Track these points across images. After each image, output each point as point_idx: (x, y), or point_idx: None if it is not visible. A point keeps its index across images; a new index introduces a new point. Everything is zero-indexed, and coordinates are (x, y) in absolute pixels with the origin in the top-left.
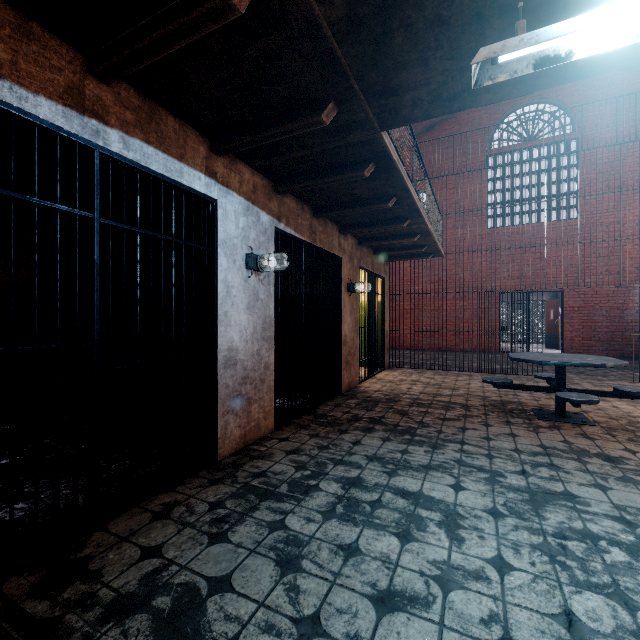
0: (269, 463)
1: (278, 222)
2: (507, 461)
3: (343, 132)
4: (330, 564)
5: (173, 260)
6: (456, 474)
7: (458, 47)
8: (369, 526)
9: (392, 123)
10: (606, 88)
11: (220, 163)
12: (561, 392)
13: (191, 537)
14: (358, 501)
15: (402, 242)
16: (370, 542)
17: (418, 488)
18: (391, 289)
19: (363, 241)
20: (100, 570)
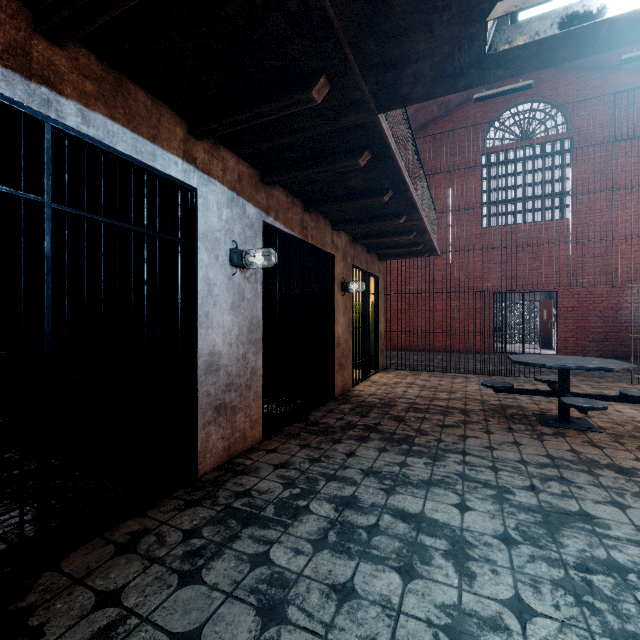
0: (254, 480)
1: (266, 215)
2: (514, 474)
3: (336, 114)
4: (321, 612)
5: (145, 254)
6: (460, 491)
7: (468, 8)
8: (366, 559)
9: (390, 104)
10: (600, 87)
11: (200, 148)
12: (566, 397)
13: (158, 577)
14: (353, 526)
15: (397, 240)
16: (367, 580)
17: (419, 509)
18: (385, 289)
19: (357, 238)
20: (42, 626)
